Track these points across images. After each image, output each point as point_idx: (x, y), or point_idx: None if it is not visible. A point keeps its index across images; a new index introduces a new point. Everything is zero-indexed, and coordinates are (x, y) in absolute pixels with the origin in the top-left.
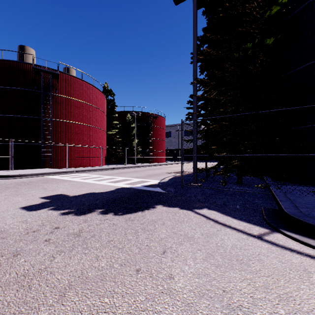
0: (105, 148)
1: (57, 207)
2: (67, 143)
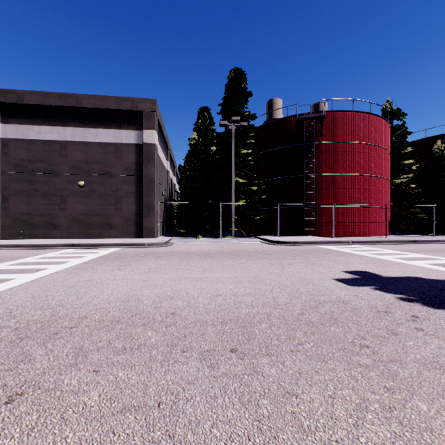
0: (388, 208)
1: (381, 288)
2: (333, 204)
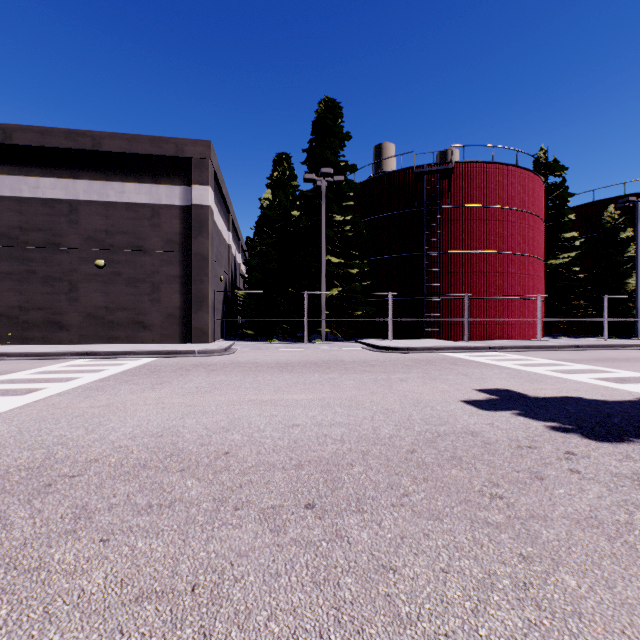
0: (542, 300)
1: (527, 413)
2: (466, 294)
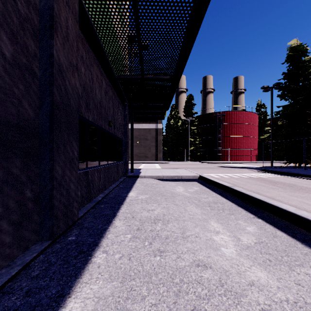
0: (256, 149)
1: (221, 167)
2: (229, 148)
